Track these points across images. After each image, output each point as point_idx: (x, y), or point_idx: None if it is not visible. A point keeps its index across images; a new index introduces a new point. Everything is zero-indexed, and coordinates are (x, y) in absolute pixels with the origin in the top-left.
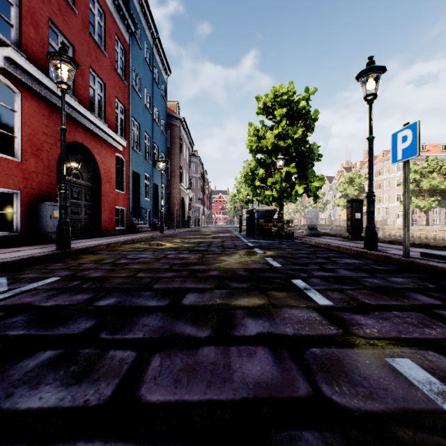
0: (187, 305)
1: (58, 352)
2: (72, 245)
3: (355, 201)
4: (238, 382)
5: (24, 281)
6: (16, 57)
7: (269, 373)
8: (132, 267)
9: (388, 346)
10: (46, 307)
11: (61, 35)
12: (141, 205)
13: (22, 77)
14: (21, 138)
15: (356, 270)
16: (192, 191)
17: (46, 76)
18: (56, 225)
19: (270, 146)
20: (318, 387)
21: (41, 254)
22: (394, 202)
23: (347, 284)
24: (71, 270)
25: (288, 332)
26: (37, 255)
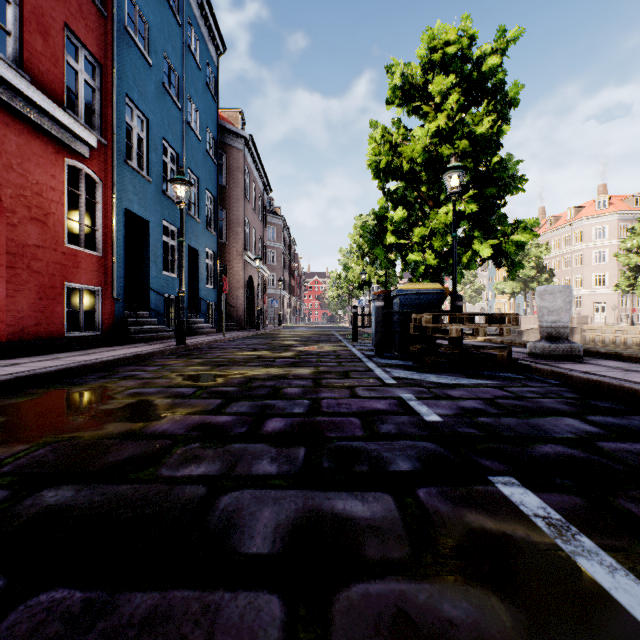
0: None
1: None
2: None
3: None
4: None
5: None
6: None
7: None
8: None
9: None
10: None
11: None
12: (153, 286)
13: None
14: None
15: None
16: (272, 270)
17: None
18: None
19: (421, 157)
20: None
21: None
22: (590, 287)
23: None
24: None
25: None
26: None
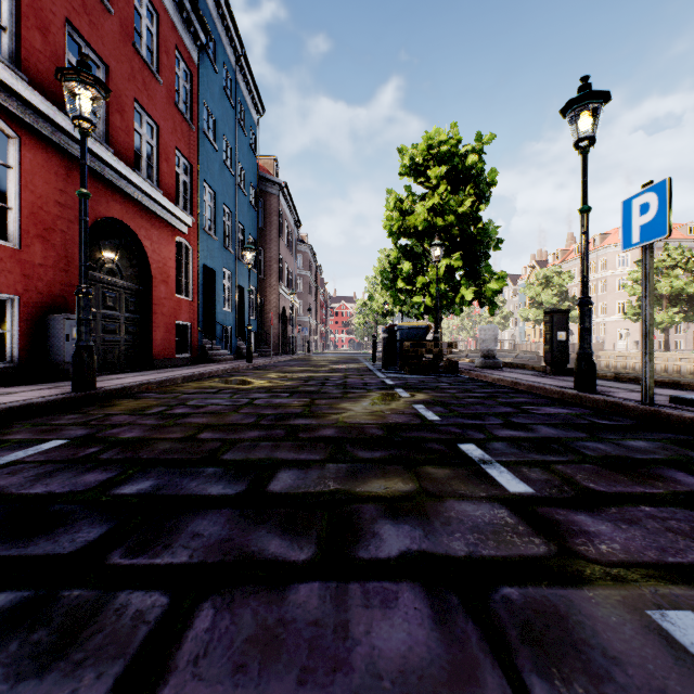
0: (277, 494)
1: (19, 597)
2: (101, 384)
3: (556, 312)
4: (362, 670)
5: (4, 446)
6: (10, 79)
7: (423, 647)
8: (192, 421)
9: (647, 583)
10: (26, 498)
11: (87, 46)
12: (218, 320)
13: (21, 112)
14: (19, 210)
15: (565, 426)
16: (299, 297)
17: (61, 111)
18: None
19: (421, 226)
20: (524, 683)
21: (45, 398)
22: (614, 314)
23: (553, 453)
24: (90, 426)
25: (457, 551)
26: (38, 401)
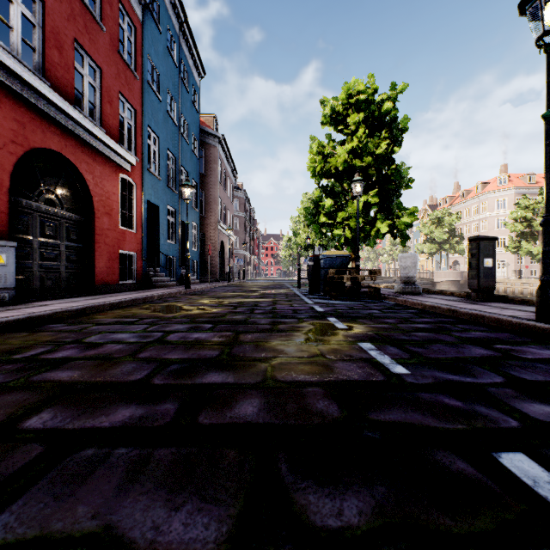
0: None
1: None
2: (11, 312)
3: (483, 239)
4: None
5: None
6: None
7: None
8: (55, 377)
9: None
10: None
11: None
12: (162, 250)
13: None
14: None
15: None
16: (236, 234)
17: None
18: (0, 277)
19: (341, 166)
20: None
21: None
22: None
23: None
24: None
25: None
26: None
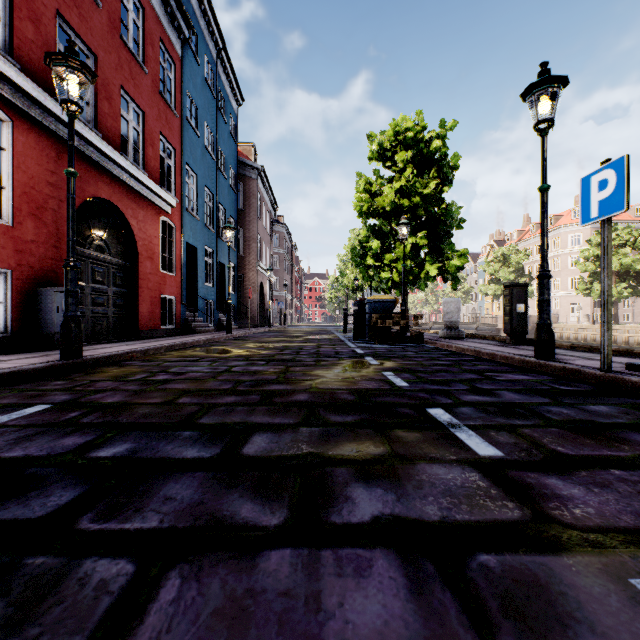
0: (251, 457)
1: None
2: (89, 352)
3: (516, 285)
4: None
5: None
6: (3, 66)
7: (400, 621)
8: (172, 387)
9: (627, 549)
10: (4, 461)
11: (76, 37)
12: (200, 294)
13: (14, 98)
14: (12, 190)
15: (528, 391)
16: (275, 274)
17: (52, 97)
18: None
19: (389, 207)
20: None
21: (33, 365)
22: (566, 290)
23: (519, 417)
24: (74, 391)
25: (430, 516)
26: (27, 368)
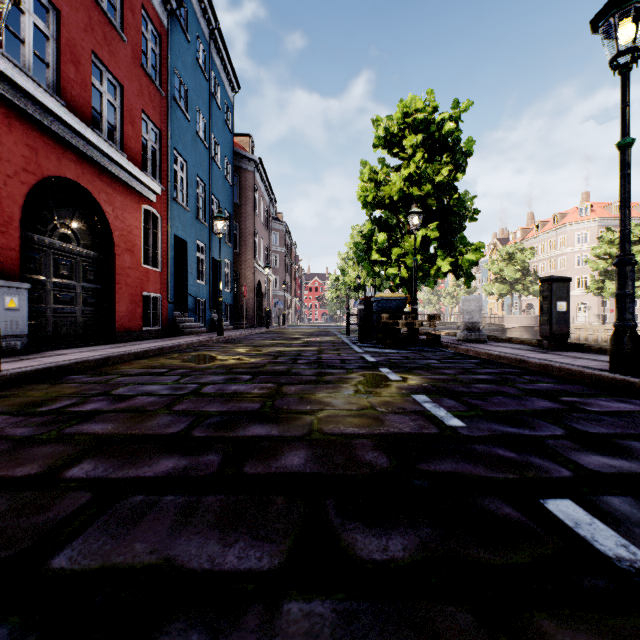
0: None
1: None
2: (27, 362)
3: (556, 279)
4: None
5: None
6: None
7: None
8: (88, 429)
9: None
10: None
11: None
12: (190, 292)
13: None
14: None
15: None
16: (275, 272)
17: None
18: (12, 323)
19: (397, 196)
20: None
21: None
22: (573, 289)
23: None
24: None
25: None
26: None
